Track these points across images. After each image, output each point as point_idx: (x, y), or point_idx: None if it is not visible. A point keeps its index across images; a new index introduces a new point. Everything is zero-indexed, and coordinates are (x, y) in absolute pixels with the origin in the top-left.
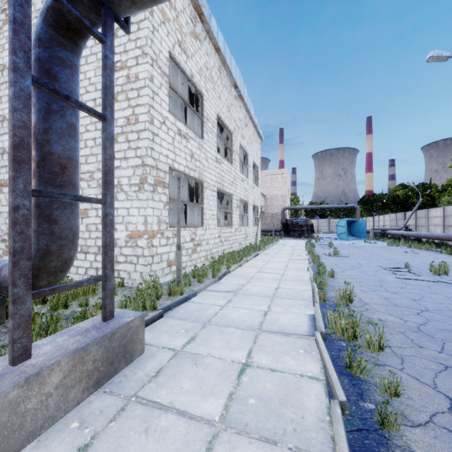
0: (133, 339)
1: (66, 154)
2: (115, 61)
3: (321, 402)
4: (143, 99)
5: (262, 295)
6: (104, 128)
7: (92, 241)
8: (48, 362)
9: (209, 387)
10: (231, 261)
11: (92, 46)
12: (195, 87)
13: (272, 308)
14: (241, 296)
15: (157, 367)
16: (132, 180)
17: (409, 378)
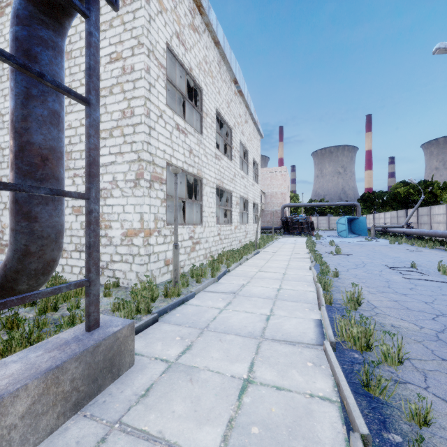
0: (121, 351)
1: (47, 144)
2: (110, 52)
3: (337, 433)
4: (138, 91)
5: (263, 297)
6: (88, 114)
7: None
8: (12, 387)
9: (205, 410)
10: (231, 260)
11: None
12: (194, 81)
13: (274, 312)
14: (242, 297)
15: (148, 383)
16: (127, 176)
17: (437, 401)
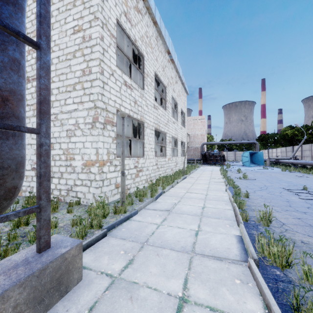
0: (69, 269)
1: (8, 87)
2: (74, 26)
3: None
4: (95, 54)
5: (192, 214)
6: (39, 57)
7: (57, 168)
8: None
9: None
10: (165, 183)
11: (56, 16)
12: (138, 50)
13: (201, 228)
14: (174, 214)
15: (92, 301)
16: (86, 119)
17: None
